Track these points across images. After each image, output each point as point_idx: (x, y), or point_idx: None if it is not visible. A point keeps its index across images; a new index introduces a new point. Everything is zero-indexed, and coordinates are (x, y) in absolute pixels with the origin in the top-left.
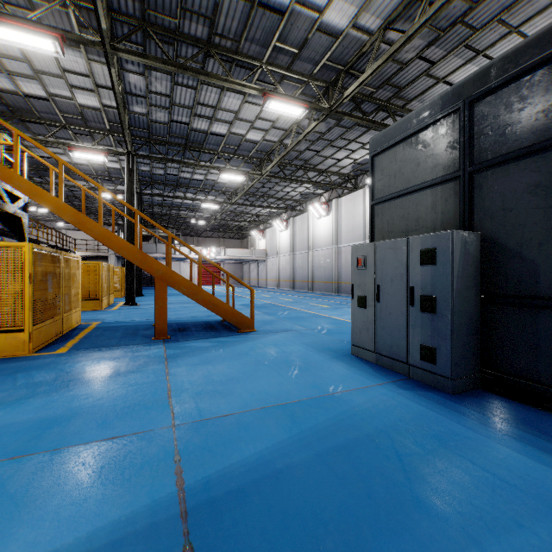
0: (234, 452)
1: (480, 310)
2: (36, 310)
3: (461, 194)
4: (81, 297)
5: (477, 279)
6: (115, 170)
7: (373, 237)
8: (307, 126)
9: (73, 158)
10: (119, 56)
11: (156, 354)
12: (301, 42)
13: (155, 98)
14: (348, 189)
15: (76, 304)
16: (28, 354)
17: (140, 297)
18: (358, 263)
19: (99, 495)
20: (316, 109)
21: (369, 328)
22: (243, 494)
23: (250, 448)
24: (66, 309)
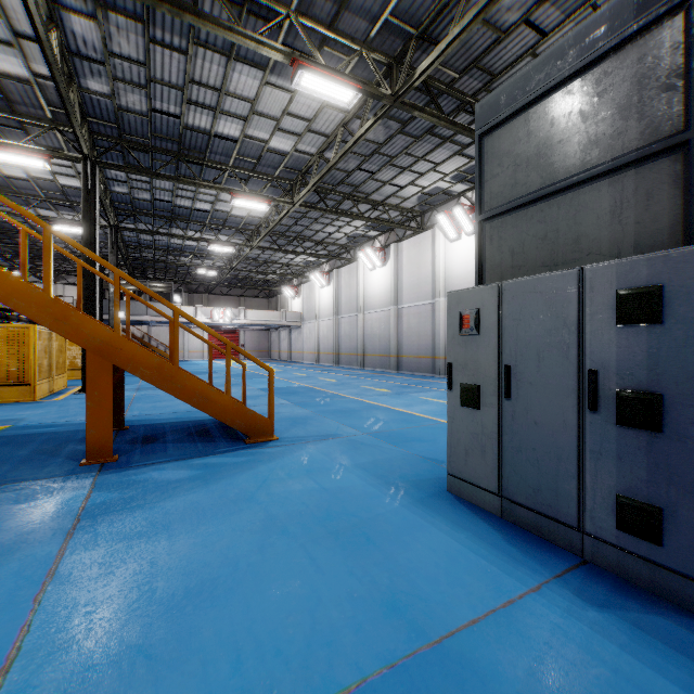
0: None
1: None
2: None
3: (690, 178)
4: None
5: None
6: (74, 190)
7: (482, 279)
8: (359, 127)
9: (3, 167)
10: None
11: (63, 507)
12: None
13: (121, 67)
14: (413, 229)
15: None
16: None
17: None
18: (462, 323)
19: None
20: (373, 95)
21: (487, 447)
22: None
23: None
24: None
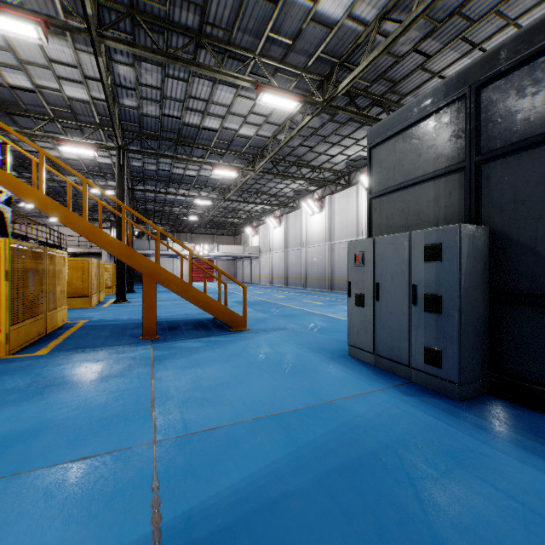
0: (221, 476)
1: (489, 310)
2: (15, 310)
3: (466, 186)
4: (70, 294)
5: (485, 277)
6: (106, 165)
7: (371, 232)
8: (301, 120)
9: (63, 153)
10: (106, 44)
11: (142, 356)
12: (295, 33)
13: (146, 91)
14: (342, 185)
15: (62, 302)
16: (6, 356)
17: (131, 293)
18: (355, 259)
19: (57, 538)
20: (310, 102)
21: (368, 328)
22: (231, 534)
23: (240, 470)
24: (51, 307)
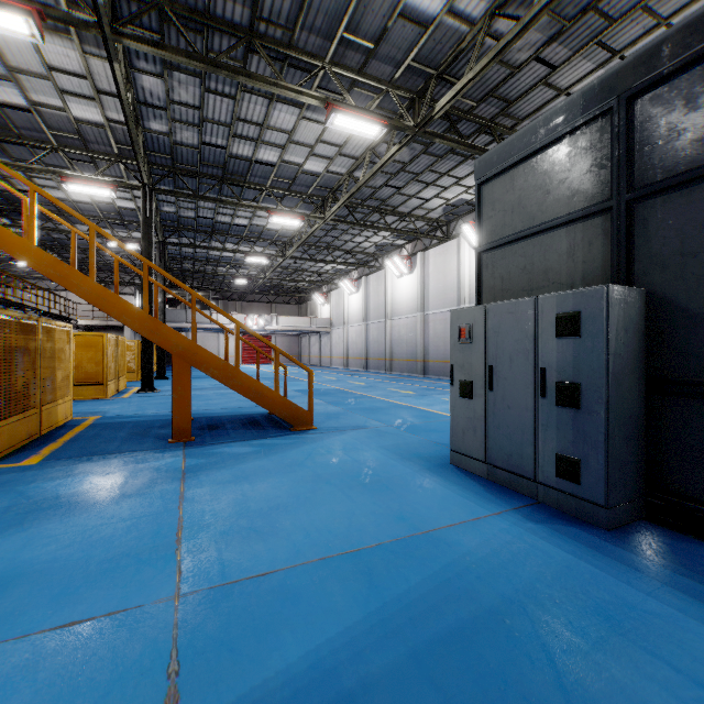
0: (272, 651)
1: (645, 404)
2: None
3: (613, 233)
4: (78, 381)
5: (640, 358)
6: (128, 211)
7: (481, 298)
8: (385, 152)
9: (71, 193)
10: (124, 45)
11: (170, 466)
12: (378, 34)
13: (179, 111)
14: (438, 238)
15: (64, 392)
16: None
17: (162, 380)
18: (460, 334)
19: None
20: (397, 127)
21: (477, 427)
22: None
23: (300, 641)
24: (48, 399)
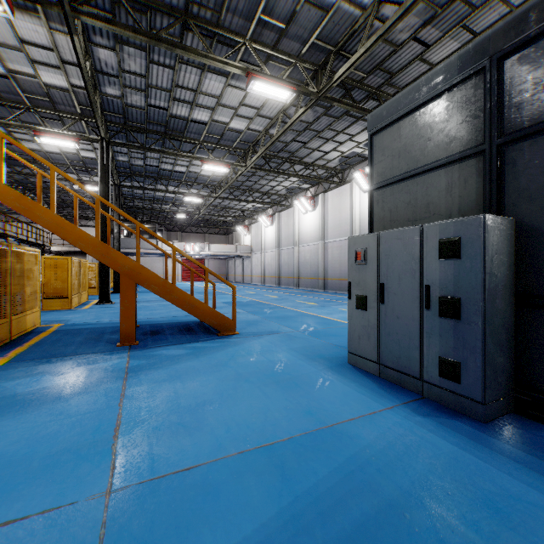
0: None
1: (514, 315)
2: None
3: (486, 172)
4: (47, 295)
5: (510, 277)
6: (90, 160)
7: (372, 228)
8: (294, 113)
9: (44, 145)
10: (81, 21)
11: (116, 367)
12: (288, 16)
13: (129, 79)
14: (335, 183)
15: (33, 304)
16: None
17: (118, 294)
18: (357, 257)
19: None
20: (303, 93)
21: (371, 334)
22: None
23: (218, 539)
24: (18, 310)
